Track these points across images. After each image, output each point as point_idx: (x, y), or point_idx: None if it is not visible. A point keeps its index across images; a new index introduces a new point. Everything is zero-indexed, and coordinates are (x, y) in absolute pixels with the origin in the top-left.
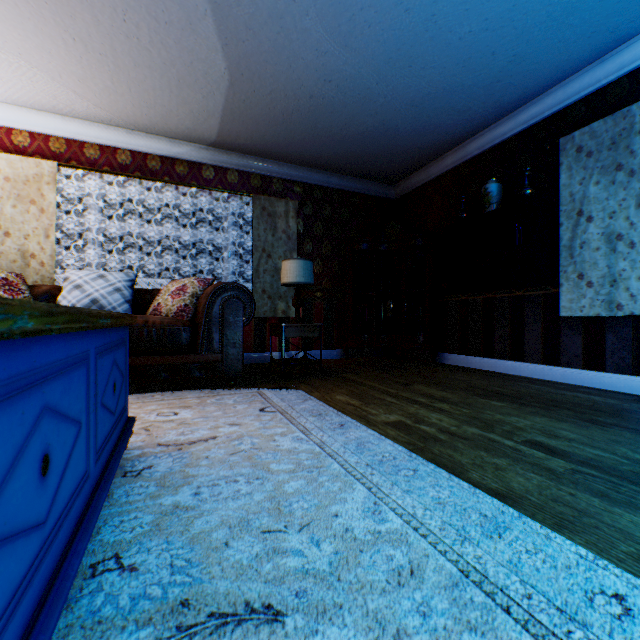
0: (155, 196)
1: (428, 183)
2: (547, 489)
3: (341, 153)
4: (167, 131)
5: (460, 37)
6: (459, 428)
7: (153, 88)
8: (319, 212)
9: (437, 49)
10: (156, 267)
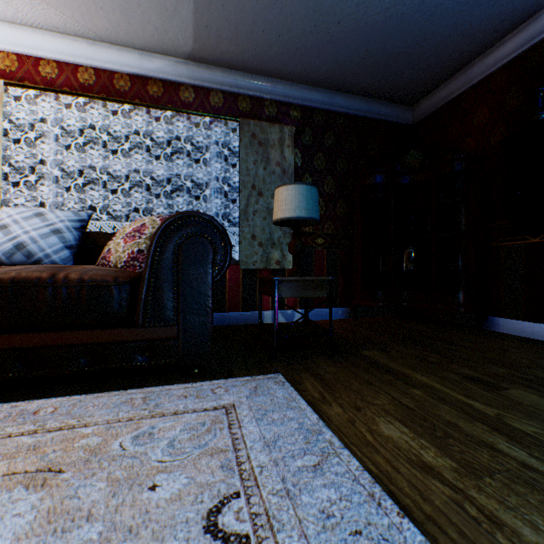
0: (124, 124)
1: (466, 92)
2: None
3: (351, 55)
4: (133, 37)
5: None
6: None
7: None
8: (320, 141)
9: None
10: (130, 210)
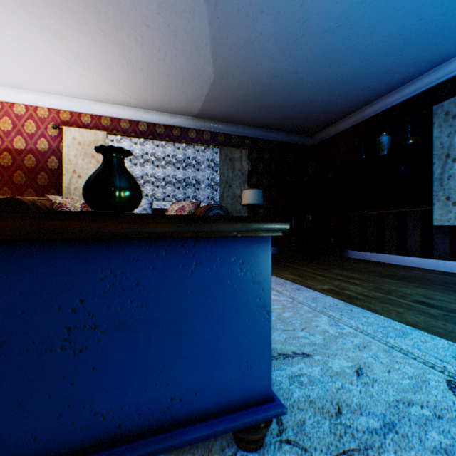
0: (160, 150)
1: (336, 135)
2: (429, 322)
3: (278, 118)
4: (169, 109)
5: (365, 47)
6: (369, 293)
7: (166, 86)
8: (261, 156)
9: (349, 54)
10: (159, 194)
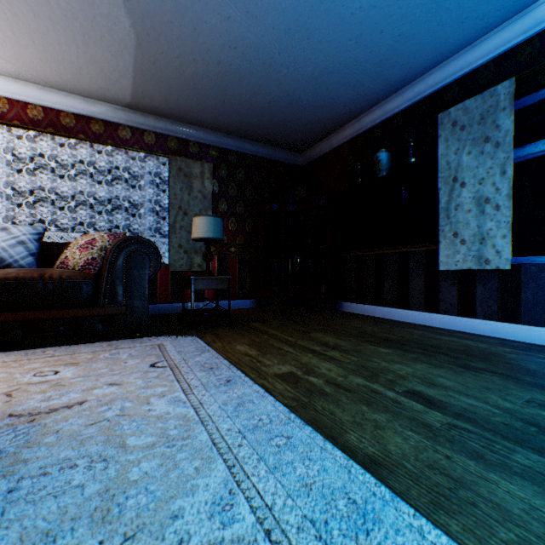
0: (70, 152)
1: (330, 152)
2: (424, 451)
3: (252, 121)
4: (80, 89)
5: (352, 12)
6: (346, 378)
7: (58, 42)
8: (233, 175)
9: (332, 23)
10: (72, 222)
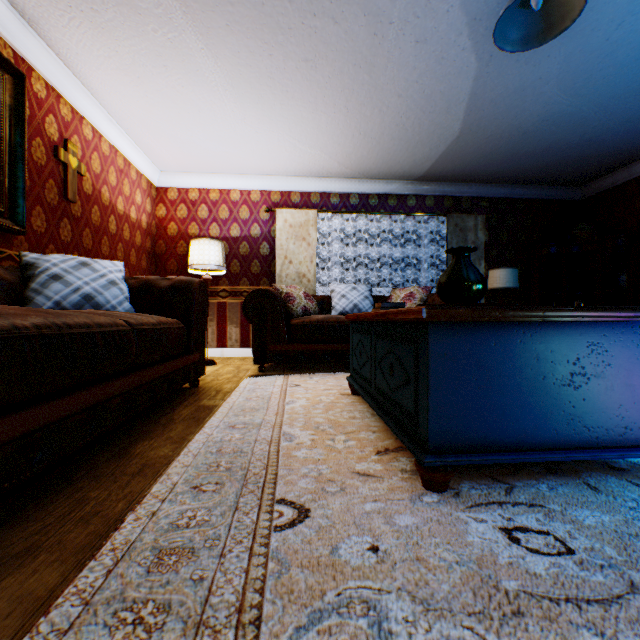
0: (373, 225)
1: (628, 182)
2: None
3: (533, 168)
4: (386, 175)
5: None
6: None
7: (394, 151)
8: (503, 222)
9: None
10: (368, 278)
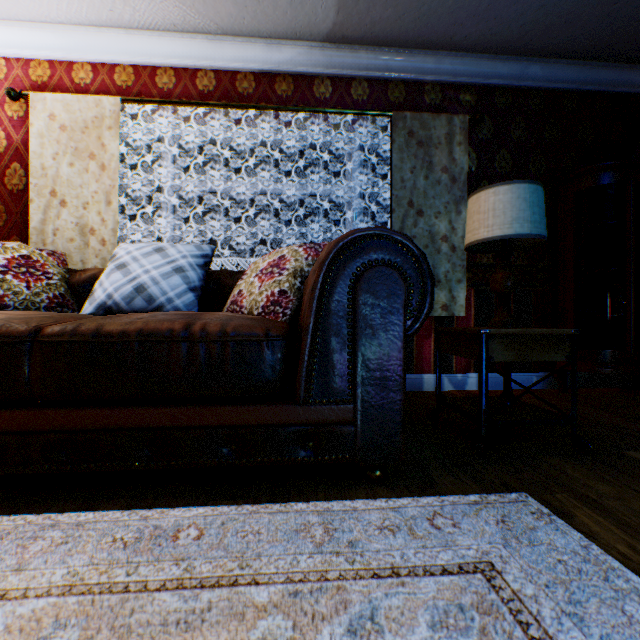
0: (247, 135)
1: None
2: None
3: None
4: (260, 21)
5: None
6: None
7: None
8: (504, 133)
9: None
10: (251, 244)
